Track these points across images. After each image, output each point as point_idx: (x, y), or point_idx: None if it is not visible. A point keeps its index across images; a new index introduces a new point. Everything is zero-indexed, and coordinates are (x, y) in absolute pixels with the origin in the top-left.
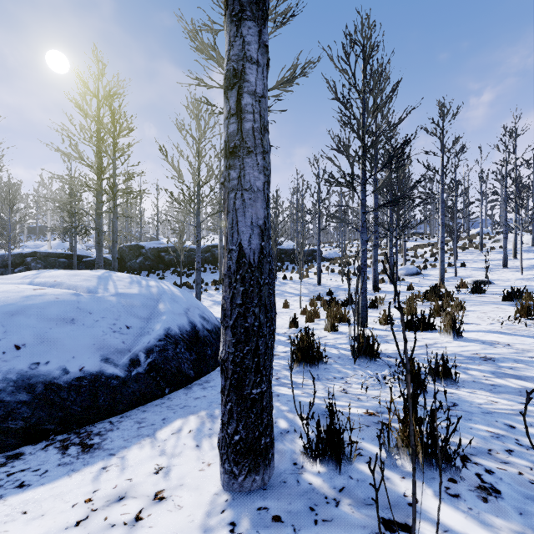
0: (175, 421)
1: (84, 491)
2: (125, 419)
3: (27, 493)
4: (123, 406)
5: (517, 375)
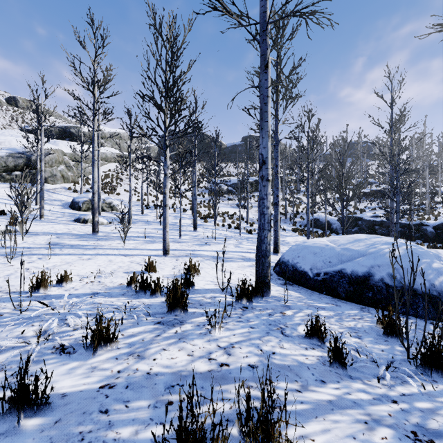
0: (297, 293)
1: None
2: (300, 288)
3: None
4: (306, 286)
5: (339, 407)
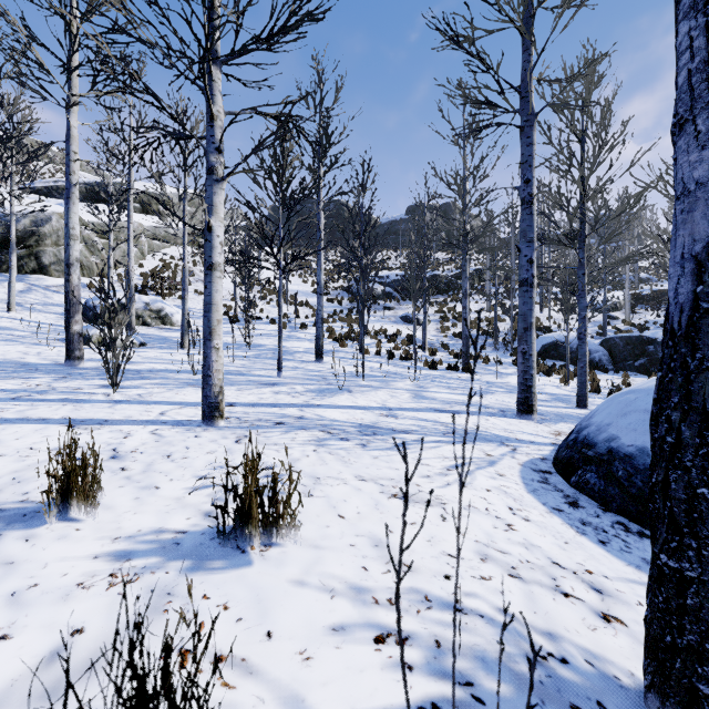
0: None
1: (604, 571)
2: None
3: (592, 544)
4: None
5: None
